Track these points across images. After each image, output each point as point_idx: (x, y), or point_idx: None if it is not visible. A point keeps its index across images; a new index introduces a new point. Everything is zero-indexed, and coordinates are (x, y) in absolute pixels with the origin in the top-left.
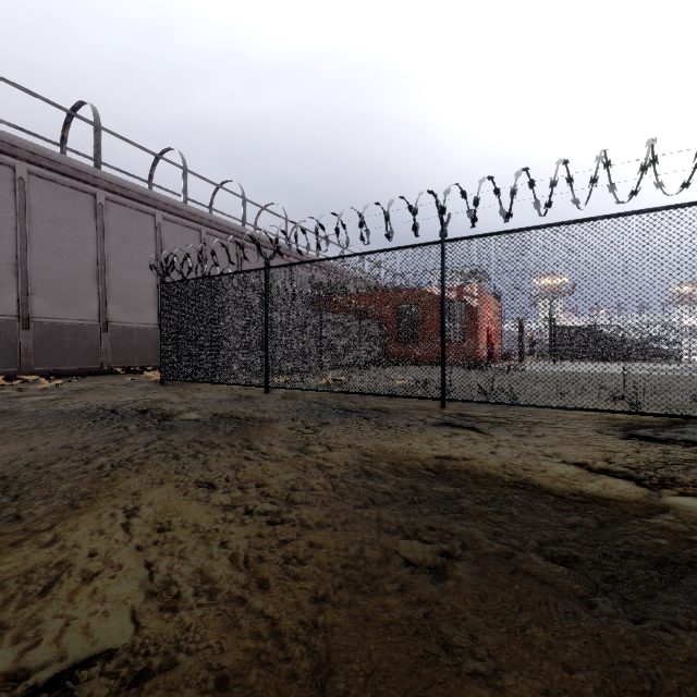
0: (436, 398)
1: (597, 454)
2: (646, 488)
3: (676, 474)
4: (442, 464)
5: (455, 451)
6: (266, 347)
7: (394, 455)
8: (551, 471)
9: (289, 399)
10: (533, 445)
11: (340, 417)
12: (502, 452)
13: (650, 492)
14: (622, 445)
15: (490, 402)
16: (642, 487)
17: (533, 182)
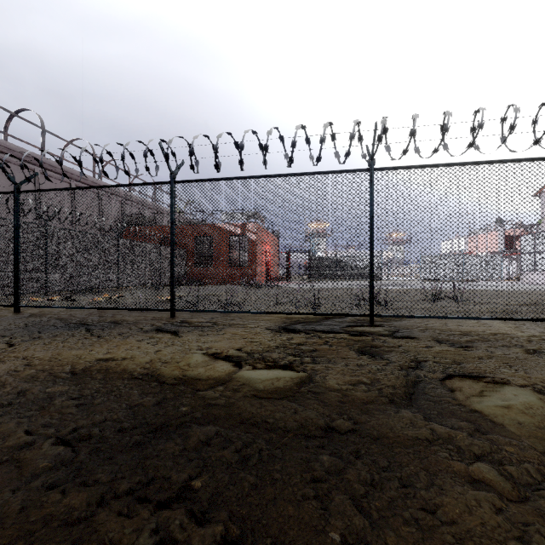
0: (167, 309)
1: (239, 345)
2: (238, 367)
3: (273, 354)
4: (93, 365)
5: (125, 353)
6: (15, 268)
7: (56, 362)
8: (185, 361)
9: (34, 316)
10: (200, 342)
11: (63, 331)
12: (166, 350)
13: (235, 370)
14: (267, 337)
15: (206, 310)
16: (236, 367)
17: (238, 144)
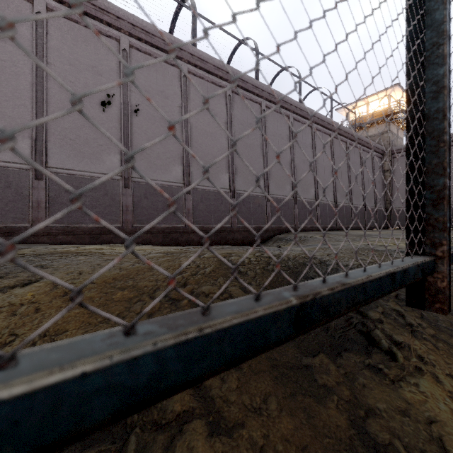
0: None
1: None
2: None
3: None
4: None
5: None
6: None
7: None
8: None
9: None
10: None
11: None
12: None
13: None
14: None
15: None
16: None
17: None
